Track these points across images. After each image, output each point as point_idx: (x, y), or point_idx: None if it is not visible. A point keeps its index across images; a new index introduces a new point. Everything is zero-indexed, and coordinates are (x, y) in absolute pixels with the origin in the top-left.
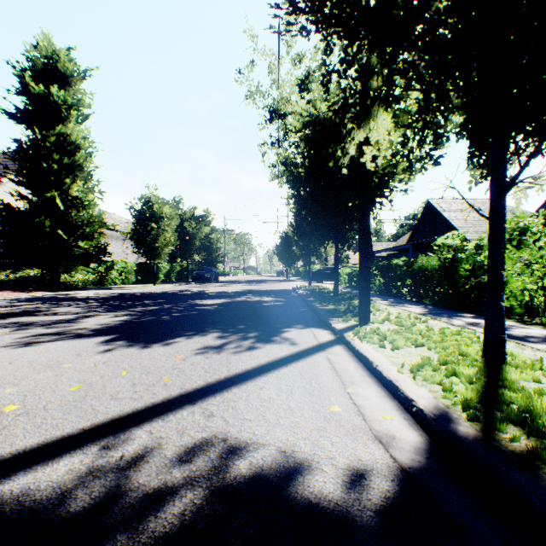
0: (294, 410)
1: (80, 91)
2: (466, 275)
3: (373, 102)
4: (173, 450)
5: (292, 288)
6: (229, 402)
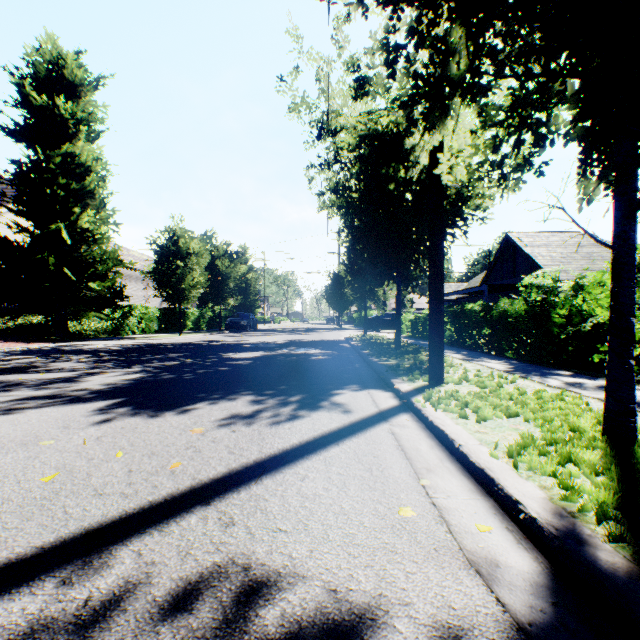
0: (349, 515)
1: (91, 103)
2: (561, 322)
3: (453, 93)
4: (167, 589)
5: (344, 338)
6: (258, 501)
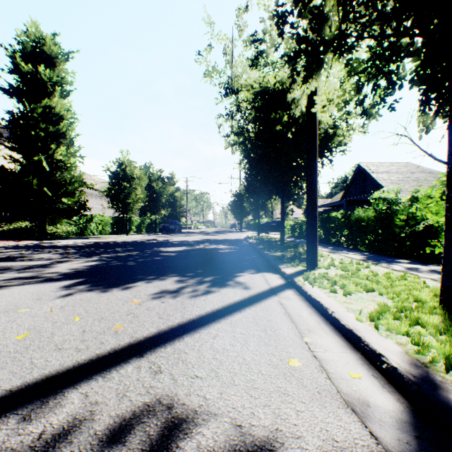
0: (250, 365)
1: (64, 71)
2: (401, 224)
3: (326, 49)
4: (106, 424)
5: (243, 238)
6: (180, 354)
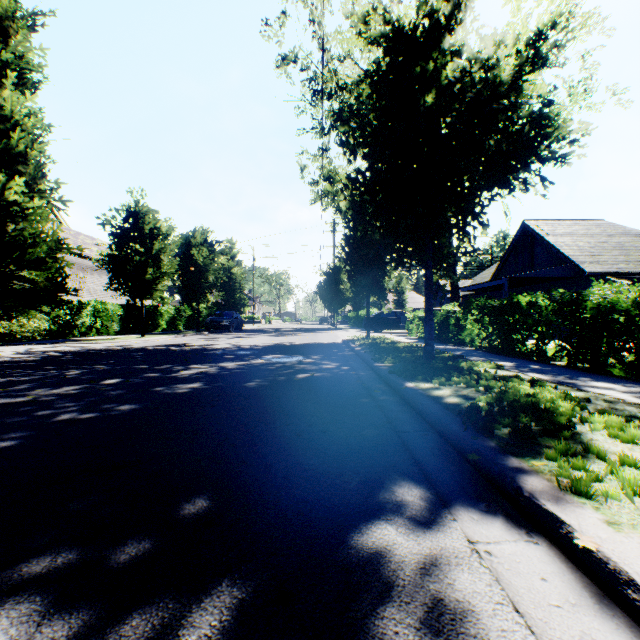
0: None
1: (24, 45)
2: None
3: None
4: None
5: (342, 341)
6: None
